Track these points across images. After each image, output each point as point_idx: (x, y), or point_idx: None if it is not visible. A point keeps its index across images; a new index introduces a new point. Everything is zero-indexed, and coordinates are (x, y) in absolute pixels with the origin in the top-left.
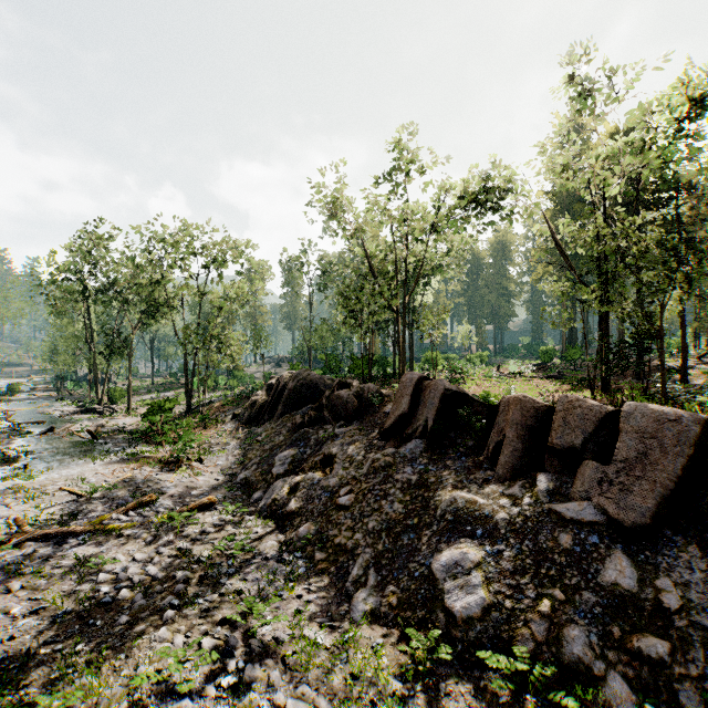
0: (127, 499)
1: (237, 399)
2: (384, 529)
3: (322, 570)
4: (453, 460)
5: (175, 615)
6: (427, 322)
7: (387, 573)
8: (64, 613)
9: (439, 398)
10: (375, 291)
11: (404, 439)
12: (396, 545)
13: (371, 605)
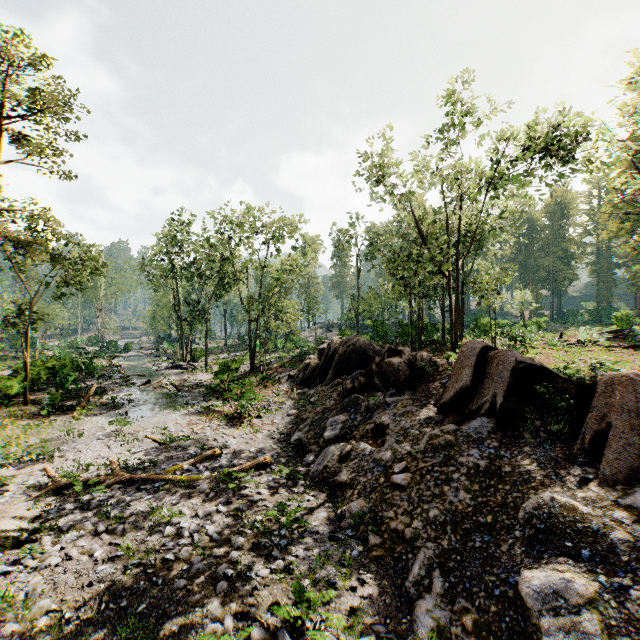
0: (197, 450)
1: (292, 361)
2: (448, 521)
3: (377, 558)
4: (531, 447)
5: (227, 587)
6: (485, 286)
7: (456, 580)
8: (133, 566)
9: (510, 372)
10: (425, 257)
11: (466, 415)
12: (465, 546)
13: (438, 619)
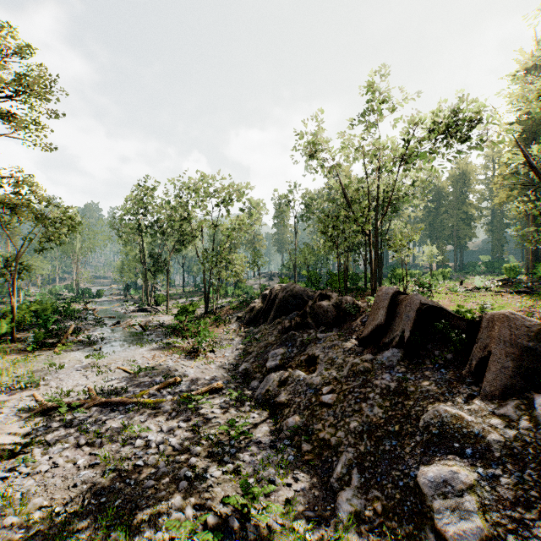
0: (161, 379)
1: (240, 305)
2: (365, 431)
3: (308, 461)
4: (431, 371)
5: (188, 486)
6: (398, 243)
7: (370, 476)
8: (110, 470)
9: (415, 312)
10: (350, 218)
11: (380, 347)
12: (378, 449)
13: (355, 506)
